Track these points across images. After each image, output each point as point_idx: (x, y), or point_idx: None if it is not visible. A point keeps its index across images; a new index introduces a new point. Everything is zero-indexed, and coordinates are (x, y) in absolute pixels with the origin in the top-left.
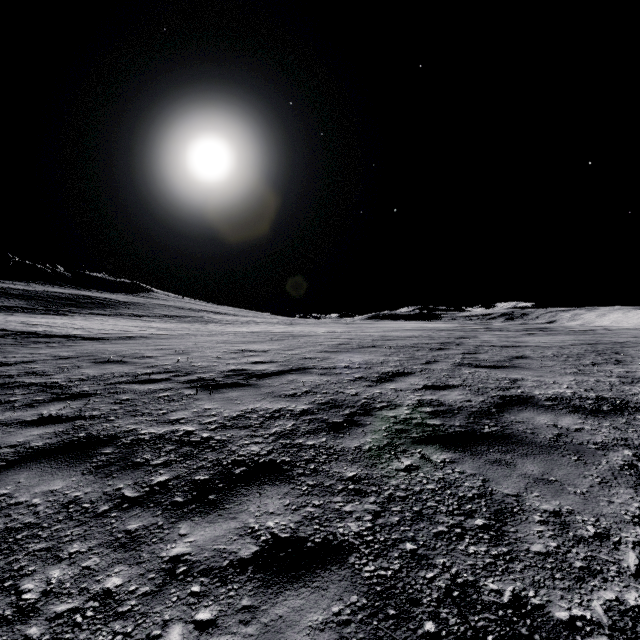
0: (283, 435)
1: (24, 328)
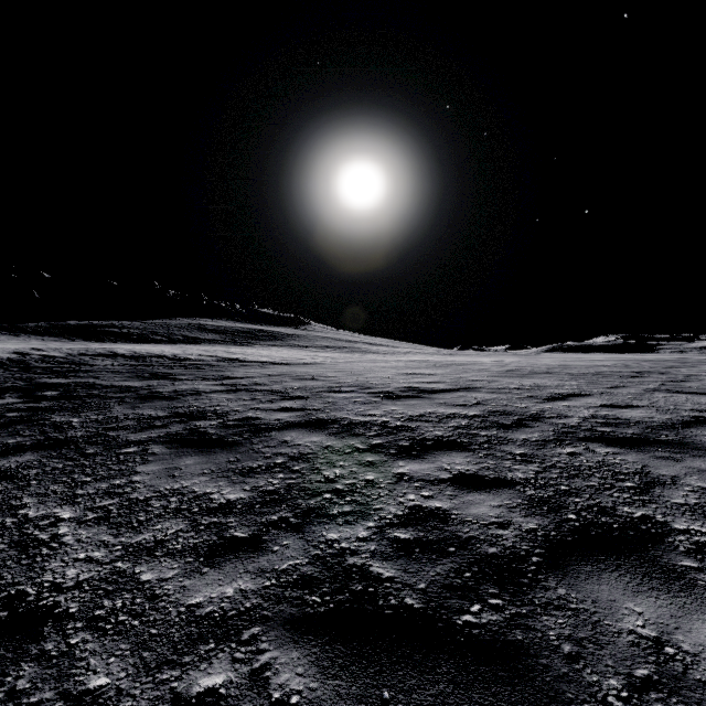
0: (459, 428)
1: (228, 355)
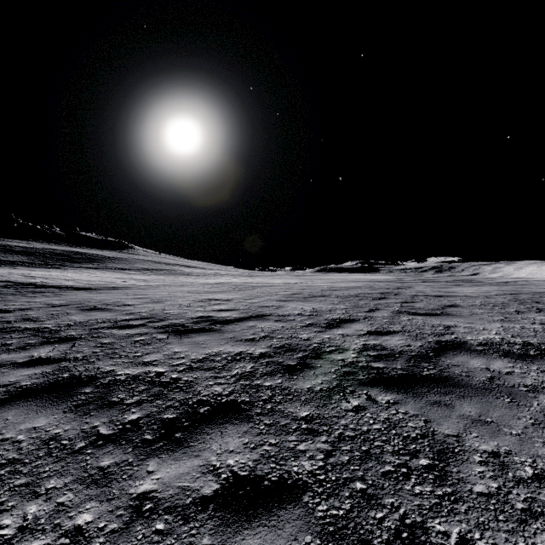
0: (243, 376)
1: (24, 280)
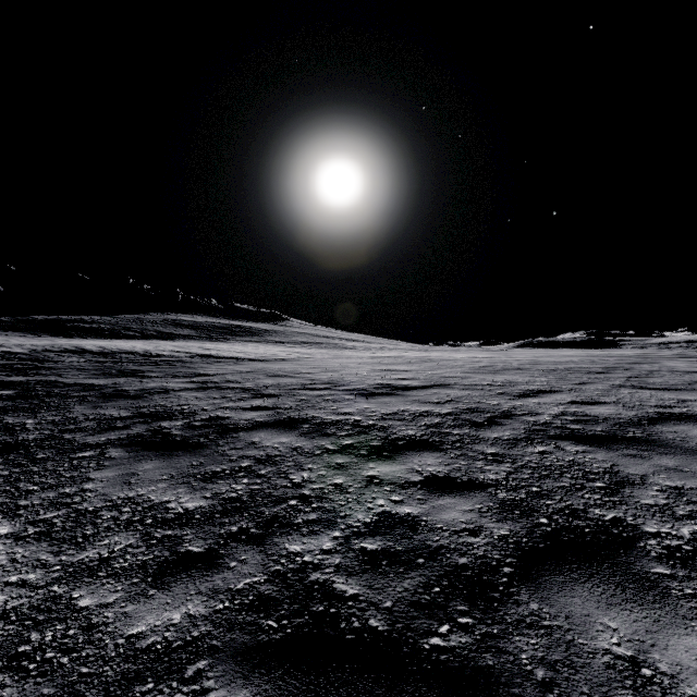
0: (432, 426)
1: (202, 351)
